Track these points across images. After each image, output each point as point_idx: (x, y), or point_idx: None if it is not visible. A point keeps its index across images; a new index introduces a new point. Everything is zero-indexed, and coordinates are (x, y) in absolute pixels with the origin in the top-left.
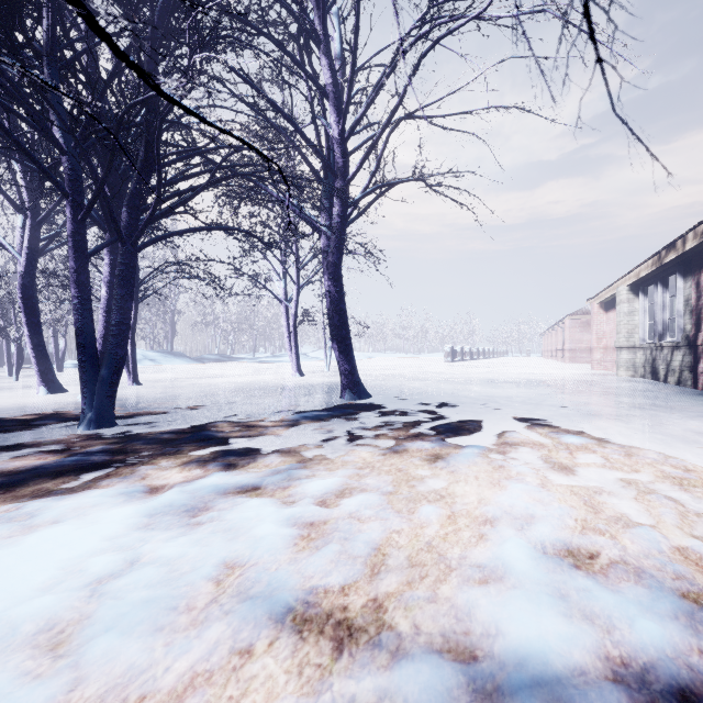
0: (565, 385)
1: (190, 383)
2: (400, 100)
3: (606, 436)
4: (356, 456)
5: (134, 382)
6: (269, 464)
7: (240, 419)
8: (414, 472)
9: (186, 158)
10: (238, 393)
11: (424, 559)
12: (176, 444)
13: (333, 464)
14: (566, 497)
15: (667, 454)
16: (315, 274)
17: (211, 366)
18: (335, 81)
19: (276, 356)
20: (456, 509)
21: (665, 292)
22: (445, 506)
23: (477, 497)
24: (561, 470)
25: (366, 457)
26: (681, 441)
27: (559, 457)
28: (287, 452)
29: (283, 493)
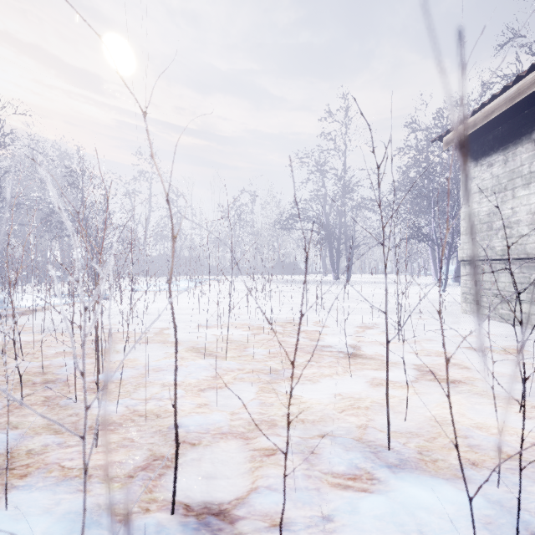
0: None
1: None
2: None
3: None
4: None
5: None
6: None
7: None
8: None
9: None
10: None
11: None
12: None
13: None
14: None
15: None
16: None
17: None
18: None
19: None
20: None
21: None
22: None
23: None
24: None
25: None
26: None
27: None
28: None
29: None
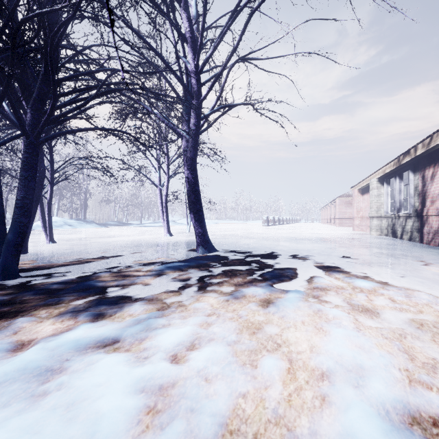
0: (341, 241)
1: (92, 241)
2: (237, 43)
3: (384, 280)
4: (205, 303)
5: (50, 241)
6: (133, 313)
7: (120, 269)
8: (252, 318)
9: (79, 76)
10: (124, 249)
11: (273, 438)
12: (60, 294)
13: (186, 311)
14: (380, 342)
15: (433, 295)
16: (180, 168)
17: (111, 229)
18: (192, 30)
19: (155, 222)
20: (292, 359)
21: (401, 182)
22: (283, 358)
23: (307, 344)
24: (365, 313)
25: (213, 304)
26: (435, 282)
27: (360, 300)
28: (150, 300)
29: (139, 347)
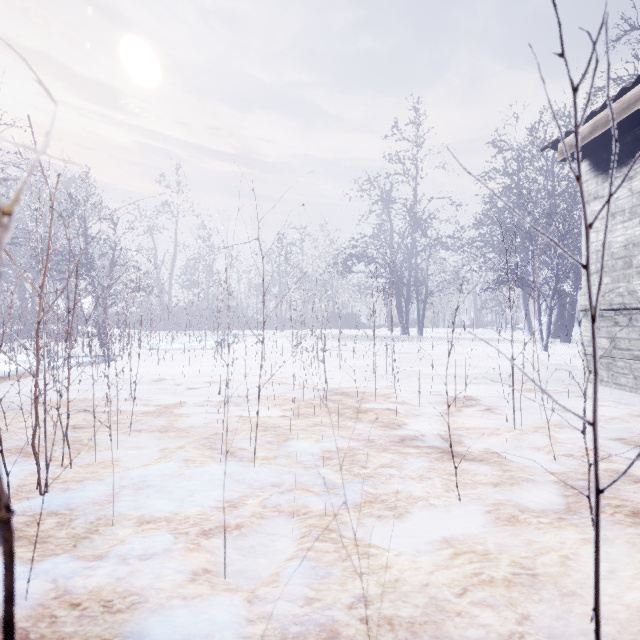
0: None
1: None
2: None
3: None
4: None
5: None
6: None
7: None
8: None
9: None
10: None
11: None
12: None
13: None
14: None
15: None
16: None
17: None
18: None
19: None
20: None
21: None
22: None
23: None
24: None
25: None
26: None
27: None
28: None
29: None
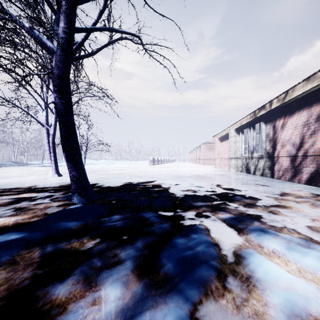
0: (214, 177)
1: None
2: None
3: None
4: None
5: None
6: None
7: None
8: None
9: None
10: None
11: None
12: None
13: None
14: None
15: None
16: None
17: (1, 169)
18: None
19: None
20: None
21: (254, 132)
22: None
23: None
24: None
25: None
26: None
27: None
28: None
29: None
